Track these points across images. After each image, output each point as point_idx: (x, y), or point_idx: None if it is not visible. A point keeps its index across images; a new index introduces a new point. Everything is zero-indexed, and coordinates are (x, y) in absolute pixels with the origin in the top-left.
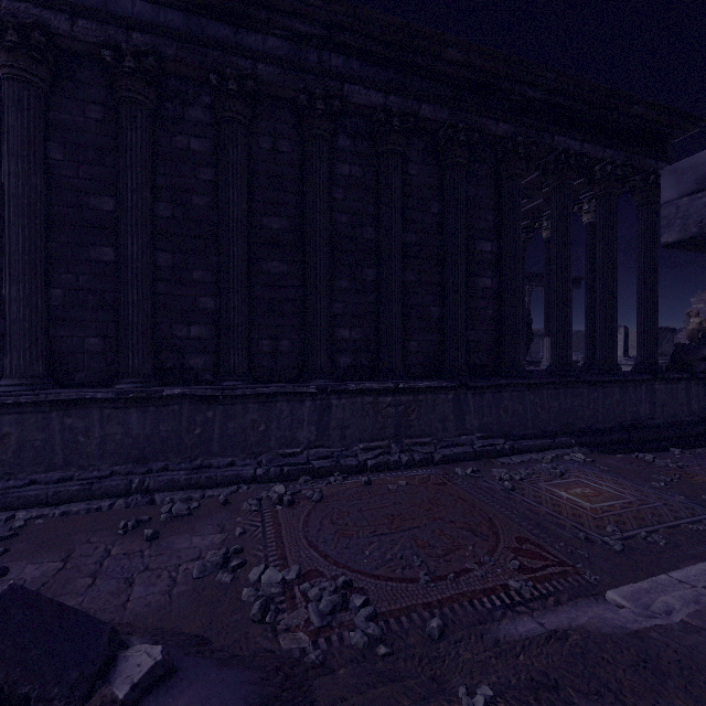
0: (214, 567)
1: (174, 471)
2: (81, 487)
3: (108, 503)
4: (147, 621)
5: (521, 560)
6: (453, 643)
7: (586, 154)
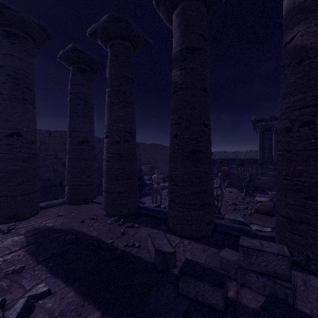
0: None
1: None
2: None
3: None
4: None
5: None
6: None
7: None
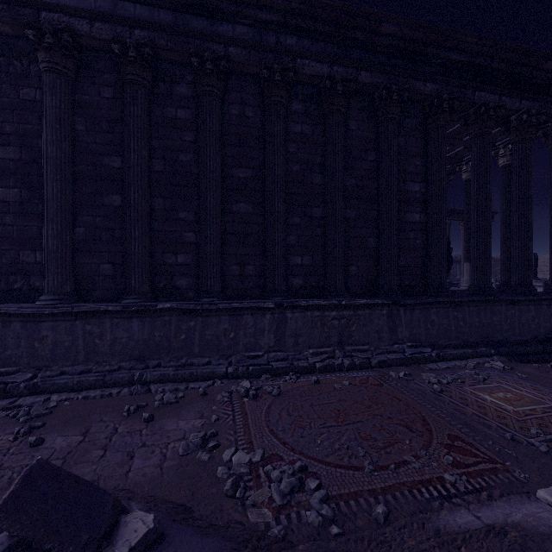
0: (195, 447)
1: (165, 367)
2: (97, 377)
3: (116, 391)
4: (143, 489)
5: (453, 456)
6: (398, 529)
7: (503, 106)
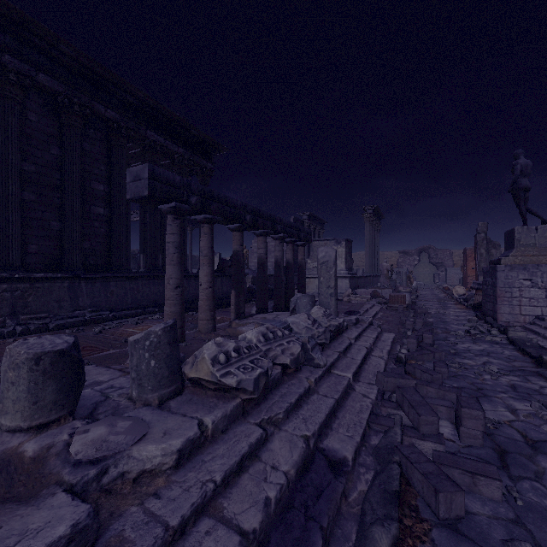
0: None
1: None
2: None
3: None
4: None
5: None
6: None
7: (167, 147)
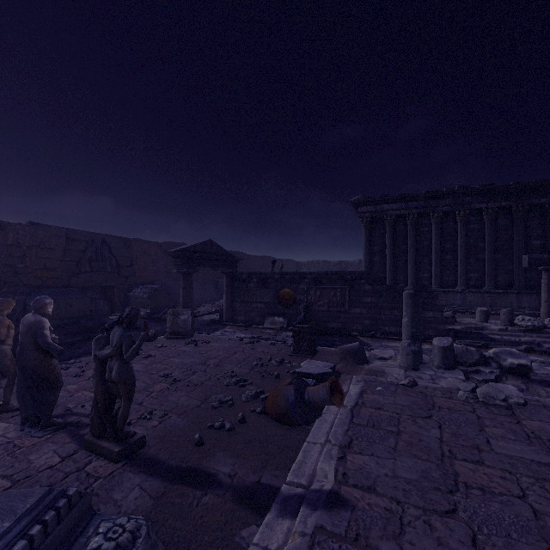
0: None
1: None
2: None
3: None
4: None
5: None
6: None
7: None
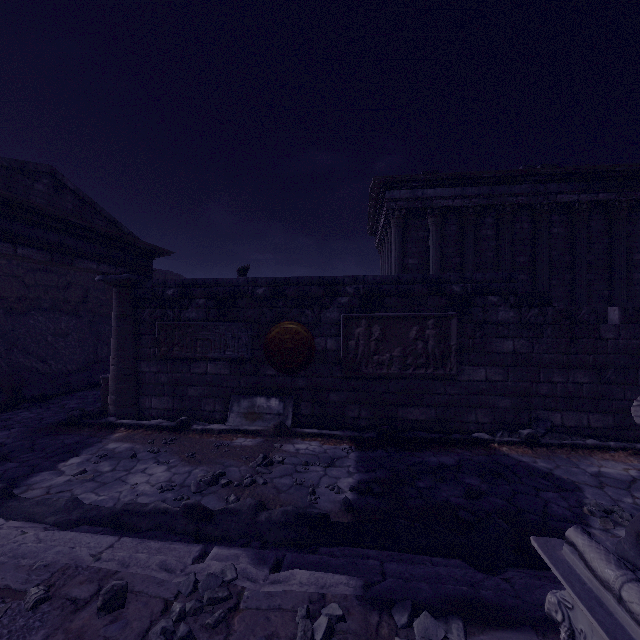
0: None
1: None
2: None
3: None
4: None
5: None
6: None
7: None
